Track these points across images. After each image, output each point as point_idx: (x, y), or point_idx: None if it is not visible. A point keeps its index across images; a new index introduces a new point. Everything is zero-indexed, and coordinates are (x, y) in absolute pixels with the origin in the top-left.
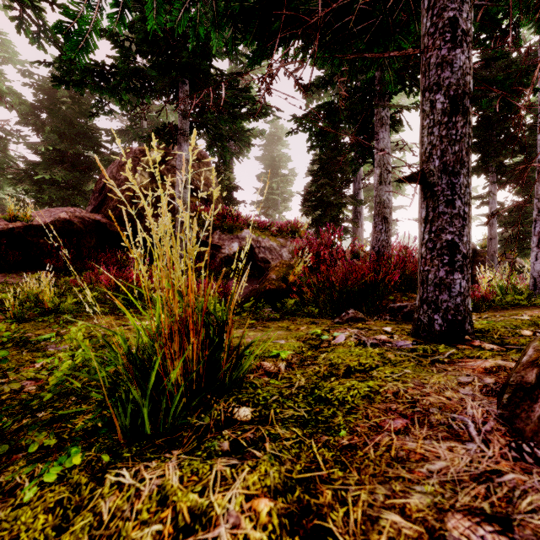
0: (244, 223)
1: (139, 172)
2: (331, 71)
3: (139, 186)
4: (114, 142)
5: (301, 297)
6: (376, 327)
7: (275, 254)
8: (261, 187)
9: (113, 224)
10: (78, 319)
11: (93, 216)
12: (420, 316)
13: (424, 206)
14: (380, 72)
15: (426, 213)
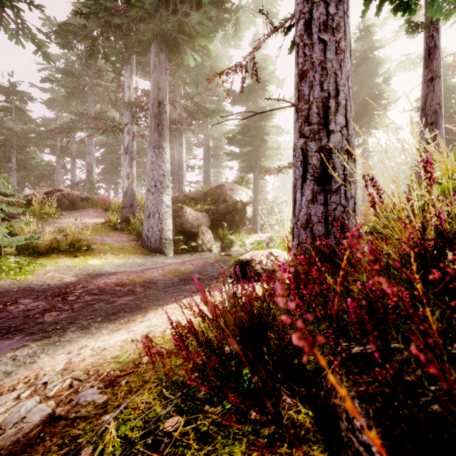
0: None
1: None
2: None
3: None
4: None
5: None
6: None
7: None
8: None
9: None
10: None
11: None
12: None
13: None
14: None
15: None
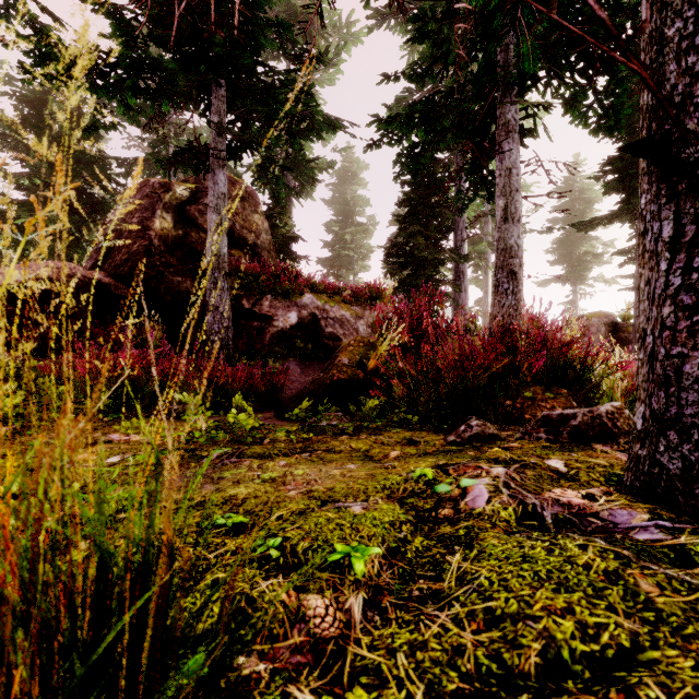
0: (305, 284)
1: (159, 213)
2: (431, 50)
3: (158, 233)
4: (129, 175)
5: (387, 391)
6: (533, 460)
7: (348, 328)
8: (331, 240)
9: (120, 286)
10: (19, 432)
11: (91, 274)
12: (659, 456)
13: (670, 213)
14: (504, 54)
15: (675, 229)
